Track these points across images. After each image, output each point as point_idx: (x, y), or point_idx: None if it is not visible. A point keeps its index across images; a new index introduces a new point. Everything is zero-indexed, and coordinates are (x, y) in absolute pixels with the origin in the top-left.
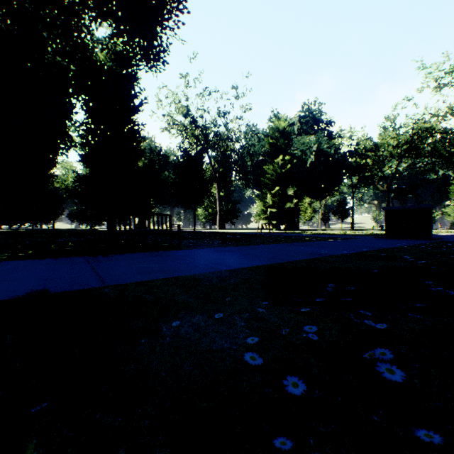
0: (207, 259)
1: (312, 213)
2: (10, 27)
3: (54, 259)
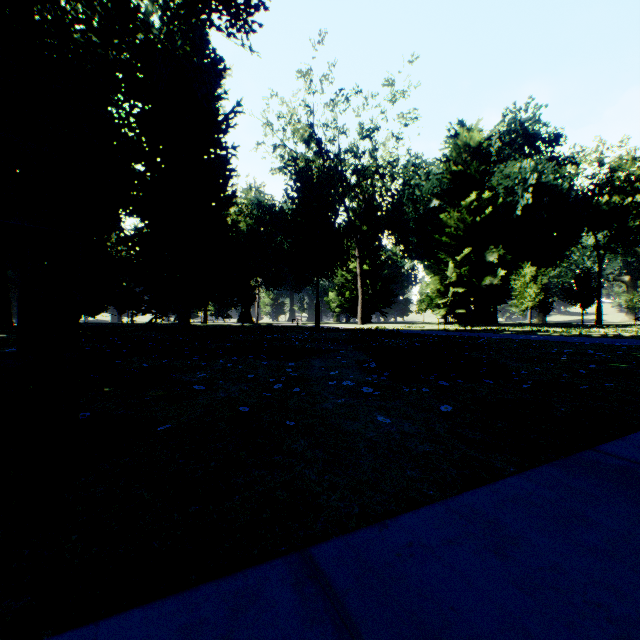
0: None
1: (539, 295)
2: None
3: None
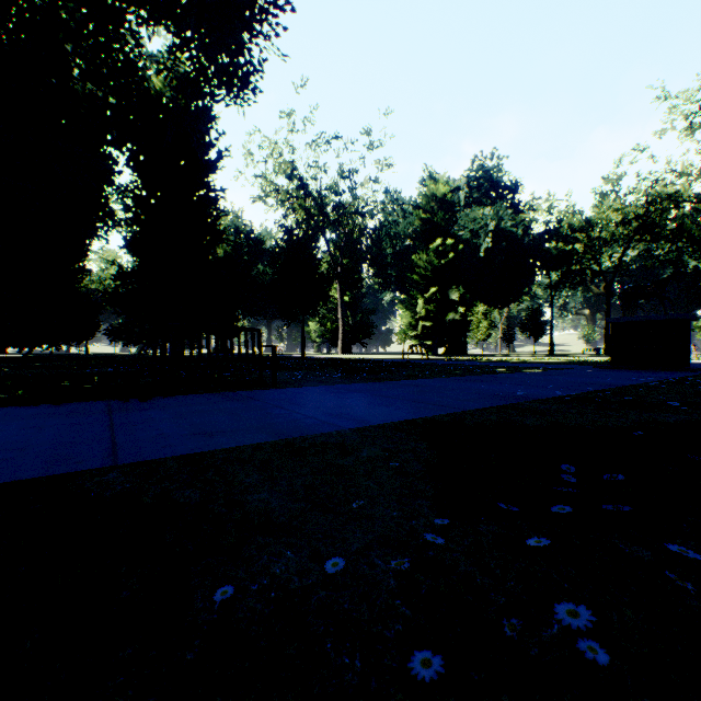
0: (319, 407)
1: (489, 329)
2: (12, 35)
3: (54, 405)
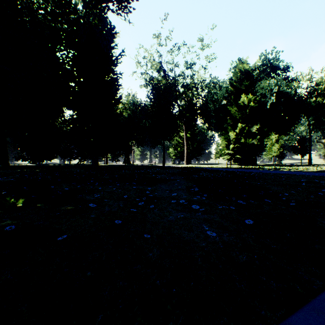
0: None
1: (279, 149)
2: None
3: None
